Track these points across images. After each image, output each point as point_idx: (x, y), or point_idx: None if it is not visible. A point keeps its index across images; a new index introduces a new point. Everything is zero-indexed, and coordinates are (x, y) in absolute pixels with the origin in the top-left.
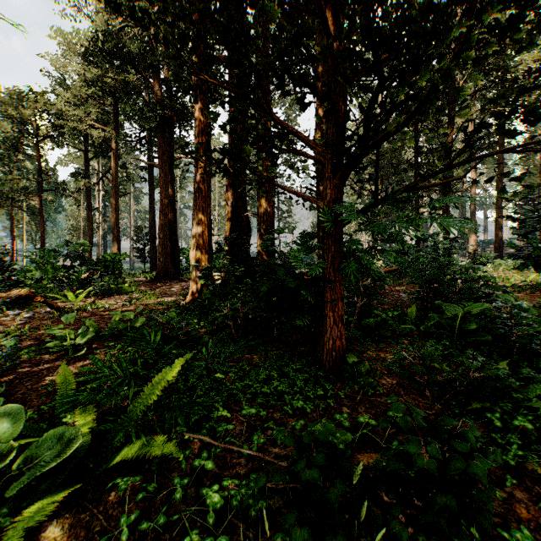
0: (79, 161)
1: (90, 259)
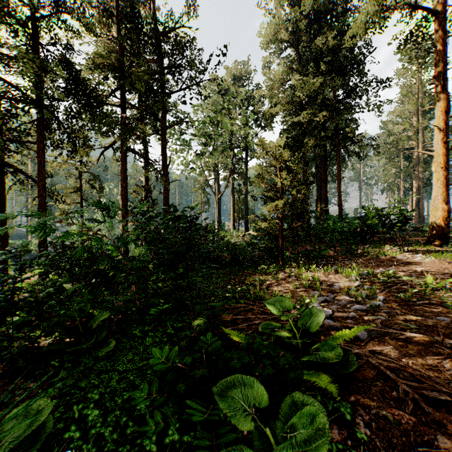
0: None
1: None
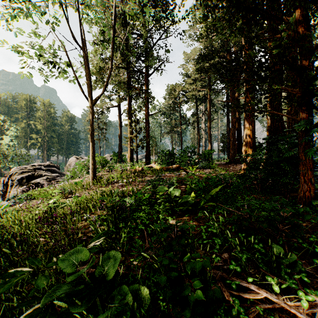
0: (194, 107)
1: (198, 153)
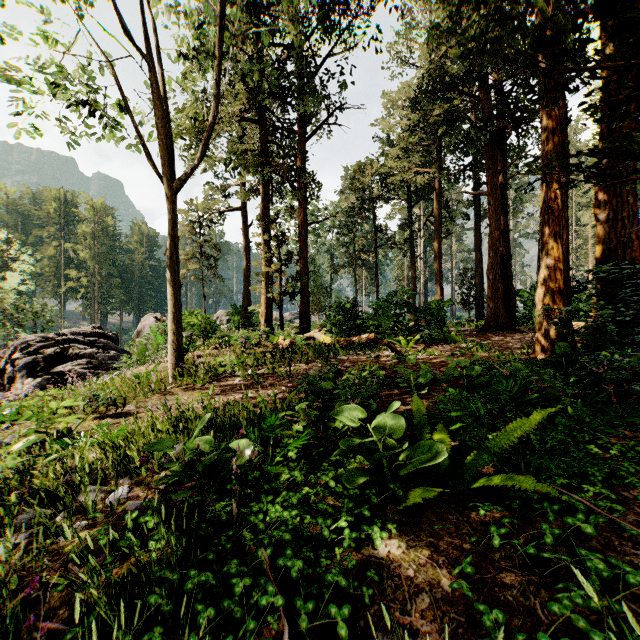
0: (402, 212)
1: (415, 307)
